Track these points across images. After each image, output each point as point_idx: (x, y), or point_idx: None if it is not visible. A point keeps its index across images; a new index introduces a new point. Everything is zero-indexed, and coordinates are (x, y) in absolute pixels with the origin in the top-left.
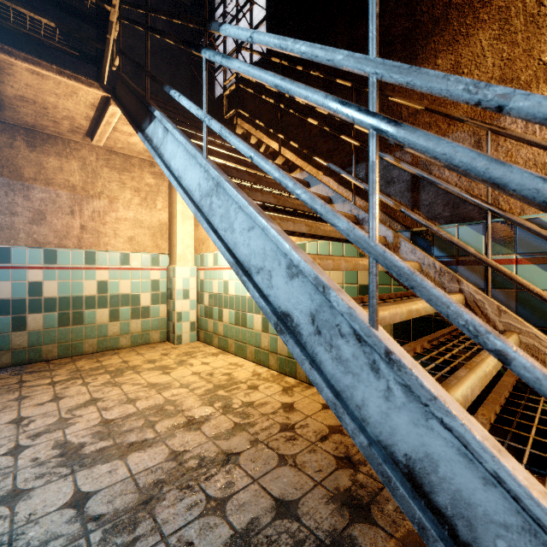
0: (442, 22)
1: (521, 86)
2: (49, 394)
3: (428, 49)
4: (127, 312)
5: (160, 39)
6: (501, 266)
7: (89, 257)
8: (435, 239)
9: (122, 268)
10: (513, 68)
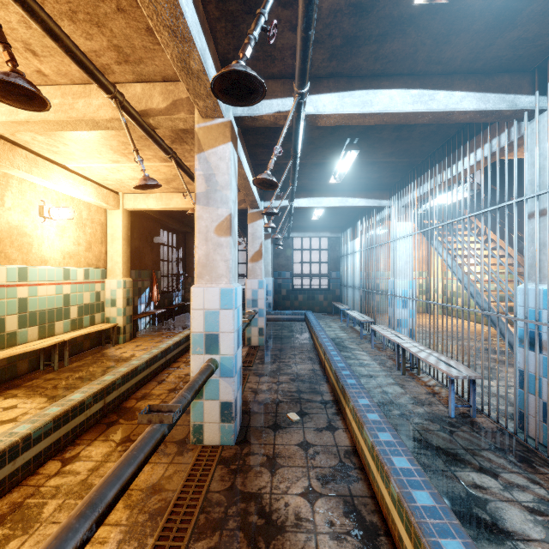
0: None
1: None
2: None
3: None
4: None
5: None
6: None
7: None
8: None
9: None
10: None
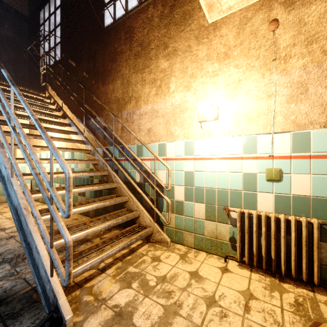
0: (110, 72)
1: (126, 102)
2: None
3: (107, 81)
4: None
5: (7, 33)
6: (115, 161)
7: None
8: (108, 151)
9: None
10: (124, 96)
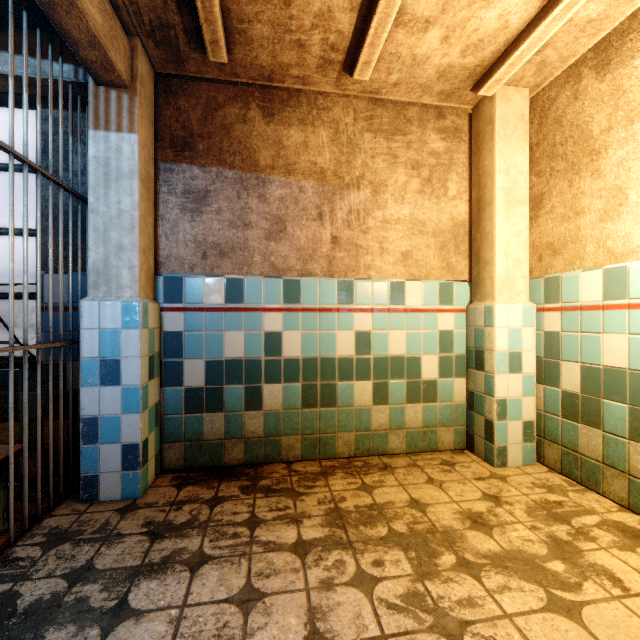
0: None
1: None
2: (299, 604)
3: None
4: (400, 389)
5: None
6: None
7: (343, 291)
8: None
9: (392, 310)
10: None
